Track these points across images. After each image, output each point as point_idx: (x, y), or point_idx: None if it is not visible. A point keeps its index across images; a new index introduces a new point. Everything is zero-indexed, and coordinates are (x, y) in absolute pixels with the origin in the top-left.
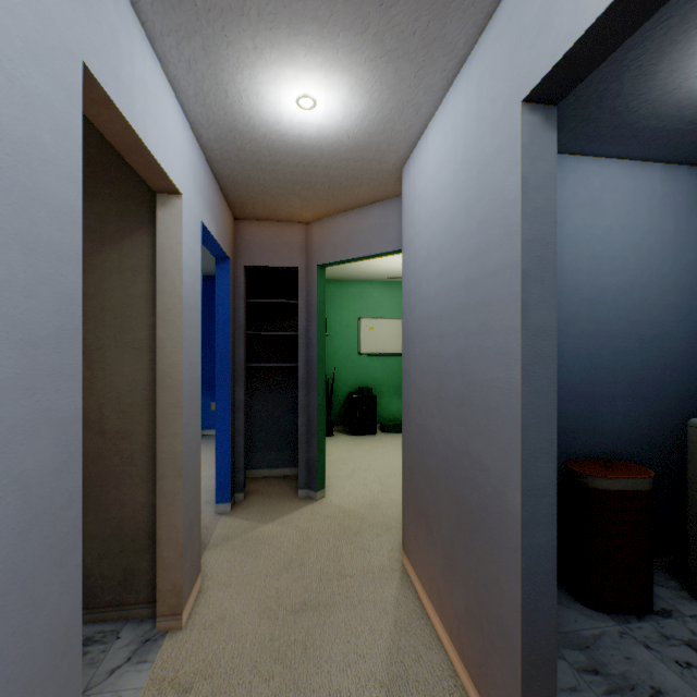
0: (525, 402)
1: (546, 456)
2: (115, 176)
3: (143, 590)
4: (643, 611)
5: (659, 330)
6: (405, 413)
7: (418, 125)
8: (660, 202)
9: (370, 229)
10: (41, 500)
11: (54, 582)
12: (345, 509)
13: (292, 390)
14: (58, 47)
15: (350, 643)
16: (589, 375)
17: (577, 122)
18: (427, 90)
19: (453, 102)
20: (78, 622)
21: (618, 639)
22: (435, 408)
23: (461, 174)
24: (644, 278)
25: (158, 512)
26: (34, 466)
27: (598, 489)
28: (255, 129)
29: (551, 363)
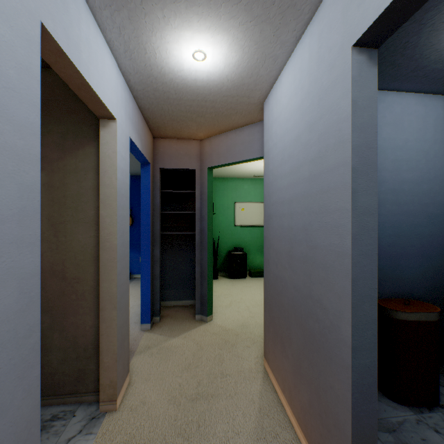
0: (355, 262)
1: (369, 301)
2: (73, 108)
3: (91, 384)
4: (432, 405)
5: (441, 210)
6: (266, 266)
7: (275, 71)
8: (442, 121)
9: (242, 143)
10: (7, 333)
11: (18, 390)
12: (226, 328)
13: (191, 249)
14: (20, 8)
15: (229, 423)
16: (393, 240)
17: (386, 66)
18: (282, 45)
19: (300, 53)
20: (37, 416)
21: (415, 425)
22: (287, 264)
23: (306, 102)
24: (431, 174)
25: (100, 332)
26: (0, 309)
27: (400, 320)
28: (165, 75)
29: (373, 233)
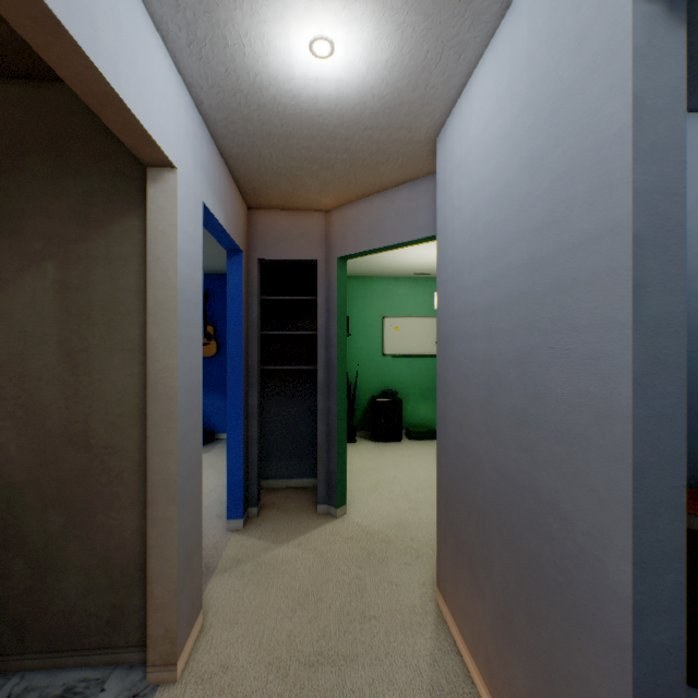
0: (639, 431)
1: (670, 512)
2: (103, 151)
3: (133, 631)
4: None
5: None
6: (440, 426)
7: (460, 75)
8: None
9: (397, 214)
10: None
11: None
12: (369, 529)
13: (311, 394)
14: None
15: None
16: None
17: None
18: (474, 21)
19: (510, 32)
20: None
21: None
22: (481, 425)
23: (522, 121)
24: None
25: (148, 543)
26: None
27: (694, 530)
28: (262, 89)
29: (678, 372)
